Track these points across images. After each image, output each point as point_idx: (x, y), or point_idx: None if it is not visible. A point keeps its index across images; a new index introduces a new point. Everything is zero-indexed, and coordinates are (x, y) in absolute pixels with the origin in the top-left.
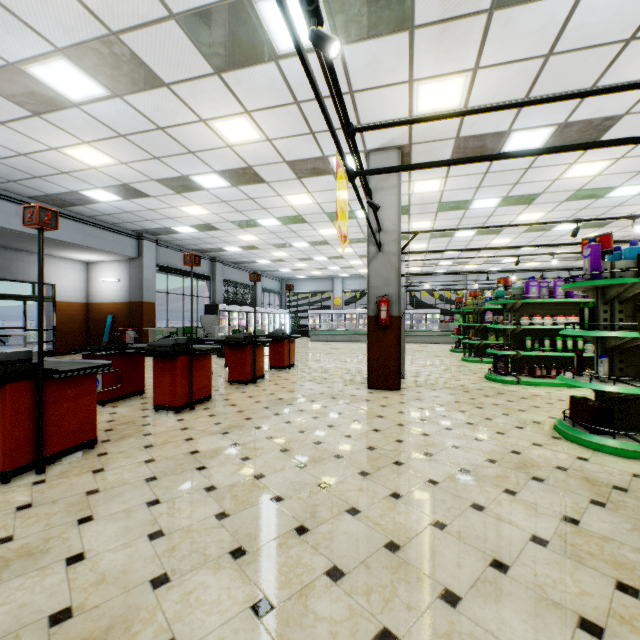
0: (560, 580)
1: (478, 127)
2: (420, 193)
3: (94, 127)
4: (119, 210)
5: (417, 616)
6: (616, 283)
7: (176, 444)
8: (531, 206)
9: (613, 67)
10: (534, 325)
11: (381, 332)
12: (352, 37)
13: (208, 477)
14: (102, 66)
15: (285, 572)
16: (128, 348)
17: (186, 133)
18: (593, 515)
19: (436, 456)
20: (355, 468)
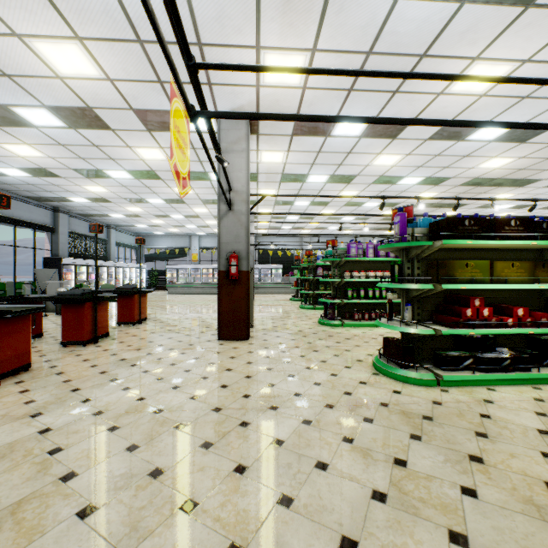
0: (405, 547)
1: (314, 108)
2: (267, 163)
3: None
4: None
5: None
6: (418, 245)
7: None
8: (350, 185)
9: None
10: (354, 278)
11: (231, 286)
12: None
13: None
14: None
15: None
16: None
17: None
18: (415, 452)
19: (281, 409)
20: (198, 439)
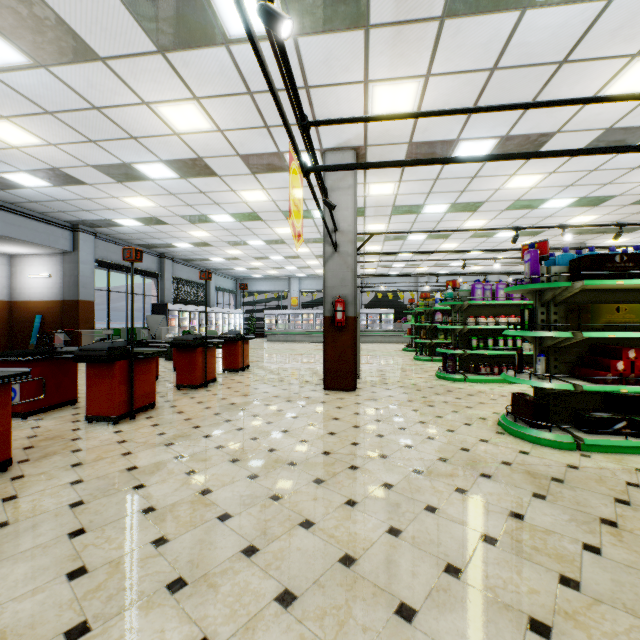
0: (510, 580)
1: (429, 134)
2: (375, 196)
3: (13, 100)
4: (49, 197)
5: (373, 638)
6: (552, 287)
7: (111, 460)
8: (476, 213)
9: (548, 87)
10: (479, 325)
11: (337, 333)
12: (307, 29)
13: (146, 497)
14: (20, 29)
15: (230, 603)
16: (56, 352)
17: (127, 116)
18: (536, 508)
19: (391, 458)
20: (310, 476)
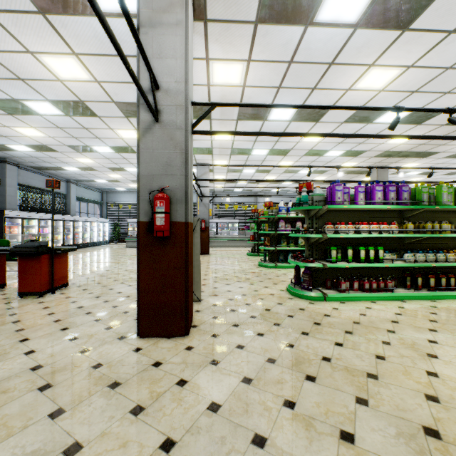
0: None
1: None
2: (220, 85)
3: None
4: None
5: None
6: None
7: None
8: (318, 125)
9: None
10: (339, 234)
11: (159, 247)
12: None
13: None
14: None
15: None
16: None
17: None
18: None
19: None
20: None
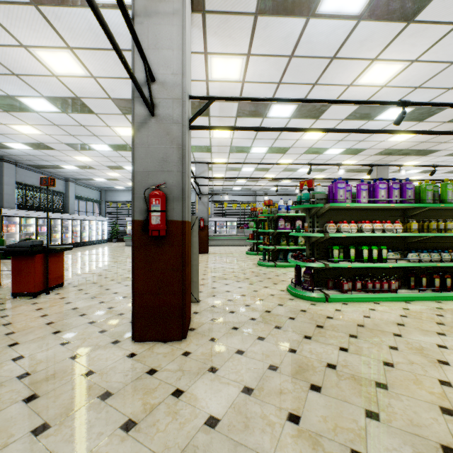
0: None
1: None
2: (219, 81)
3: None
4: None
5: None
6: None
7: None
8: (318, 122)
9: None
10: (341, 232)
11: (155, 247)
12: None
13: None
14: None
15: None
16: None
17: None
18: None
19: None
20: None
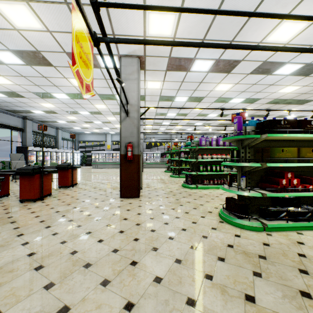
0: None
1: (180, 52)
2: (150, 89)
3: None
4: None
5: None
6: (250, 137)
7: None
8: (200, 103)
9: (242, 31)
10: (203, 159)
11: (128, 164)
12: None
13: None
14: None
15: None
16: None
17: None
18: (259, 288)
19: (160, 250)
20: (99, 277)
